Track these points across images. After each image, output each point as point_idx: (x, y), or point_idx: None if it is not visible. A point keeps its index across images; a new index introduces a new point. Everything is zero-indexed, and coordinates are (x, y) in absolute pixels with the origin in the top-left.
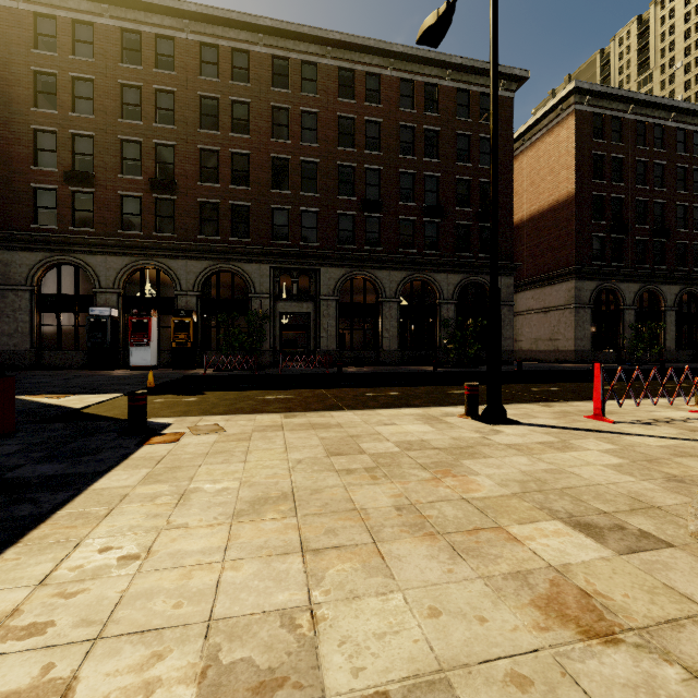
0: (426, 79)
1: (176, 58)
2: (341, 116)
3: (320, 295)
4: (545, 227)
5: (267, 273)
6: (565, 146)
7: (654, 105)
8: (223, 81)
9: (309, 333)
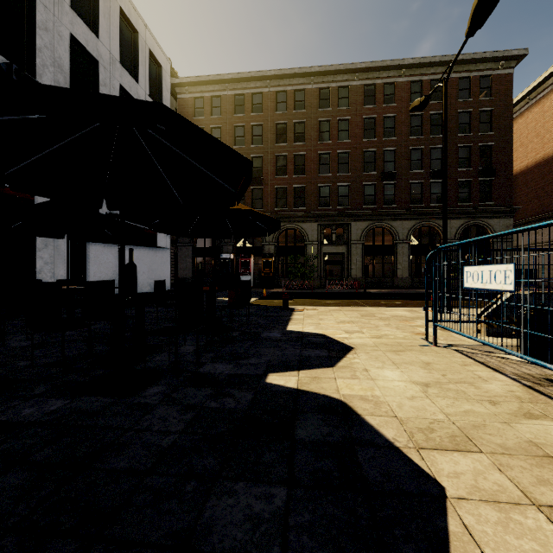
0: (432, 76)
1: (263, 104)
2: (366, 117)
3: (350, 240)
4: (550, 172)
5: (316, 228)
6: None
7: None
8: (289, 112)
9: (343, 266)
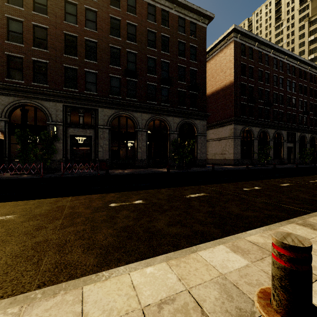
0: (162, 6)
1: None
2: (112, 17)
3: (98, 125)
4: (219, 98)
5: (61, 108)
6: (229, 58)
7: (266, 44)
8: None
9: (91, 148)
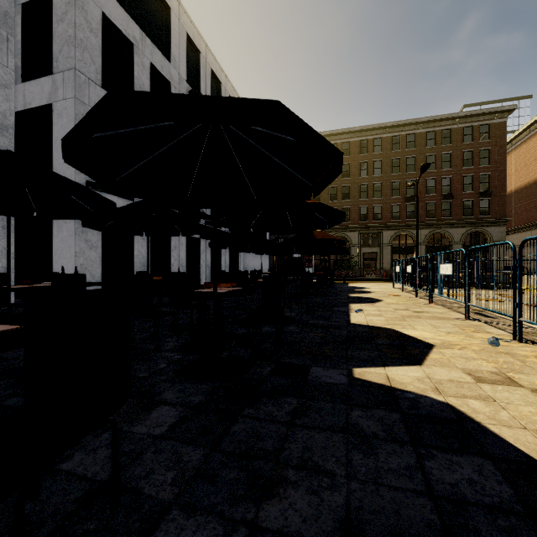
0: (443, 127)
1: None
2: (393, 158)
3: (382, 244)
4: None
5: (357, 235)
6: None
7: None
8: None
9: (377, 261)
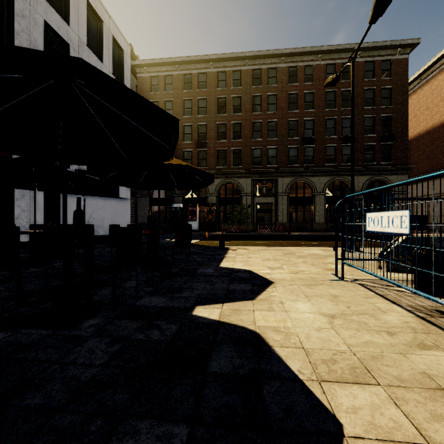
0: (343, 60)
1: (206, 82)
2: (290, 93)
3: (278, 193)
4: (437, 138)
5: (250, 182)
6: None
7: None
8: (228, 88)
9: (272, 213)
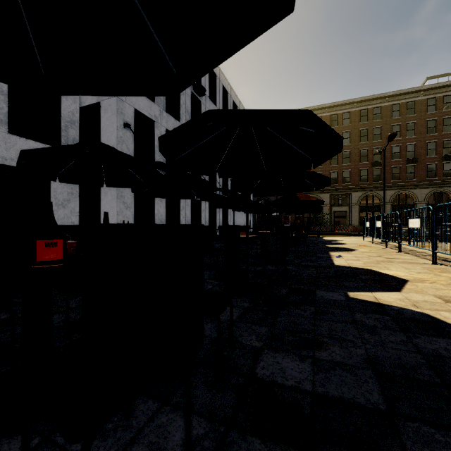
0: (407, 100)
1: None
2: (361, 129)
3: (351, 203)
4: None
5: (328, 197)
6: None
7: None
8: None
9: (346, 219)
